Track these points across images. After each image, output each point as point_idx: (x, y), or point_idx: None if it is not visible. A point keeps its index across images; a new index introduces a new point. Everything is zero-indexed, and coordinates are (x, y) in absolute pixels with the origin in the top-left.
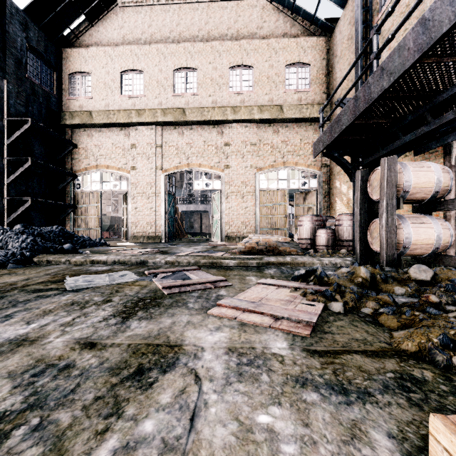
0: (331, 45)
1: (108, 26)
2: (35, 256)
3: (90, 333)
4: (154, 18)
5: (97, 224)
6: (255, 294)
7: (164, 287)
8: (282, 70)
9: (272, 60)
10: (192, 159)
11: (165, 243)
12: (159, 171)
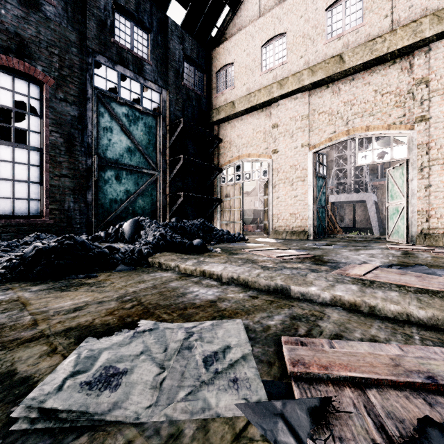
0: None
1: (249, 5)
2: (152, 254)
3: None
4: None
5: (239, 217)
6: None
7: None
8: None
9: None
10: (353, 123)
11: (314, 241)
12: (306, 149)
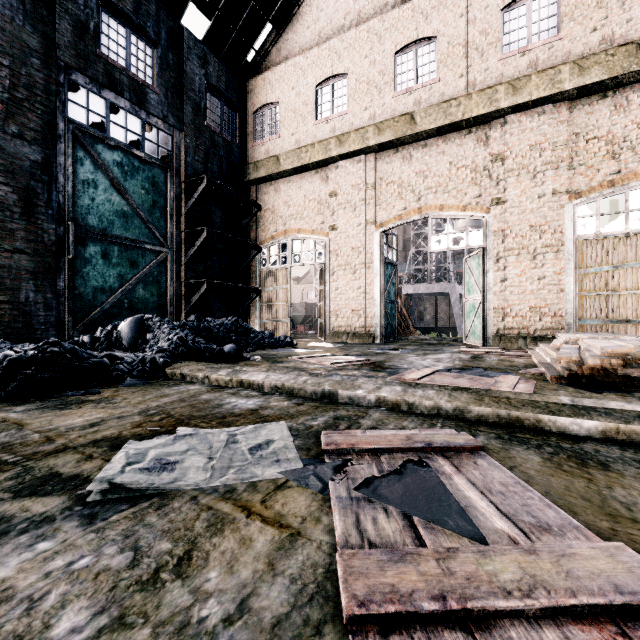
0: None
1: (299, 27)
2: (170, 364)
3: None
4: None
5: (285, 314)
6: None
7: (354, 613)
8: None
9: None
10: (426, 199)
11: (380, 345)
12: (371, 227)
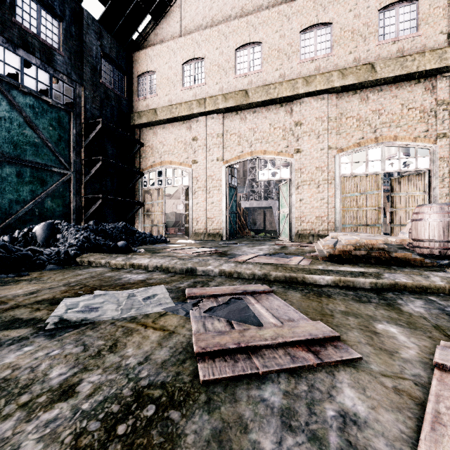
0: None
1: (171, 21)
2: (79, 255)
3: None
4: None
5: (161, 220)
6: None
7: (200, 352)
8: (373, 17)
9: (359, 7)
10: (255, 147)
11: (226, 241)
12: (220, 162)
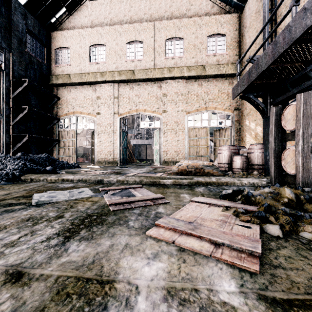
0: (242, 20)
1: (81, 15)
2: (22, 175)
3: (26, 257)
4: (113, 7)
5: (73, 152)
6: (190, 213)
7: (110, 204)
8: (205, 40)
9: (197, 32)
10: (139, 106)
11: (120, 166)
12: (116, 115)
